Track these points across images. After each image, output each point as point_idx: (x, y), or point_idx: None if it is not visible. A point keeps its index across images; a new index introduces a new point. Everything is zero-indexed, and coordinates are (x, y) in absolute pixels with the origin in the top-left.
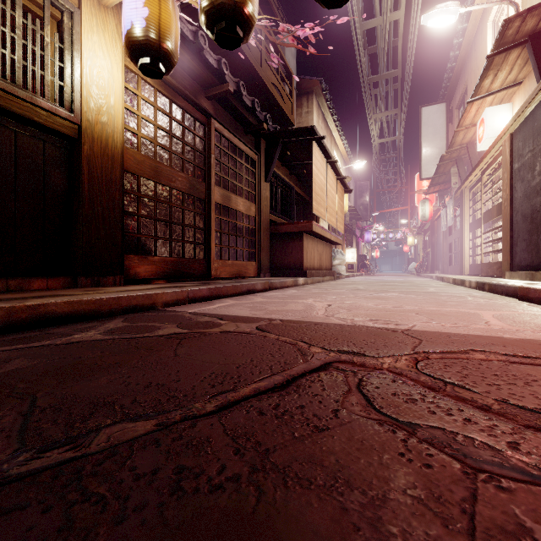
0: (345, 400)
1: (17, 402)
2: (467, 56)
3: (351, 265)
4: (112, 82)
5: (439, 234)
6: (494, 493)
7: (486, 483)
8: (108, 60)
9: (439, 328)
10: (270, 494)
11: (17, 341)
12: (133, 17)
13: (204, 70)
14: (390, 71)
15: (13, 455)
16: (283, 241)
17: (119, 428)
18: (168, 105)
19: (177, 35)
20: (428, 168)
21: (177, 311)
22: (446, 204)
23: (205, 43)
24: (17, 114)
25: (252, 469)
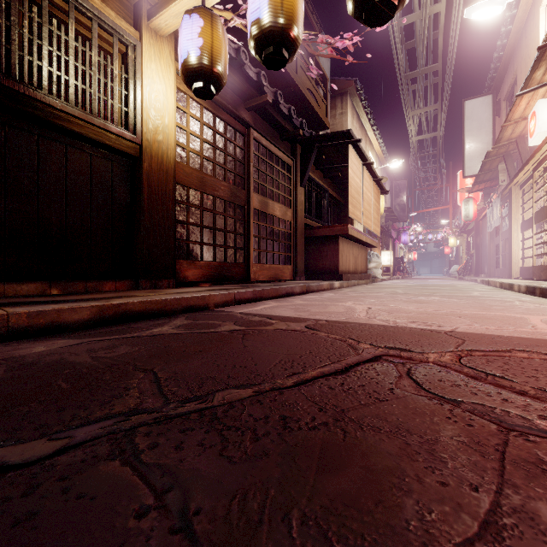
0: (398, 382)
1: (144, 374)
2: (517, 43)
3: (386, 267)
4: (167, 104)
5: (484, 235)
6: (521, 442)
7: (516, 437)
8: (163, 84)
9: (482, 330)
10: (352, 433)
11: (111, 332)
12: (190, 47)
13: (244, 84)
14: (429, 65)
15: (165, 404)
16: (318, 244)
17: (228, 393)
18: (212, 119)
19: (226, 58)
20: (472, 165)
21: (228, 311)
22: (493, 203)
23: (246, 58)
24: (93, 140)
25: (335, 420)
